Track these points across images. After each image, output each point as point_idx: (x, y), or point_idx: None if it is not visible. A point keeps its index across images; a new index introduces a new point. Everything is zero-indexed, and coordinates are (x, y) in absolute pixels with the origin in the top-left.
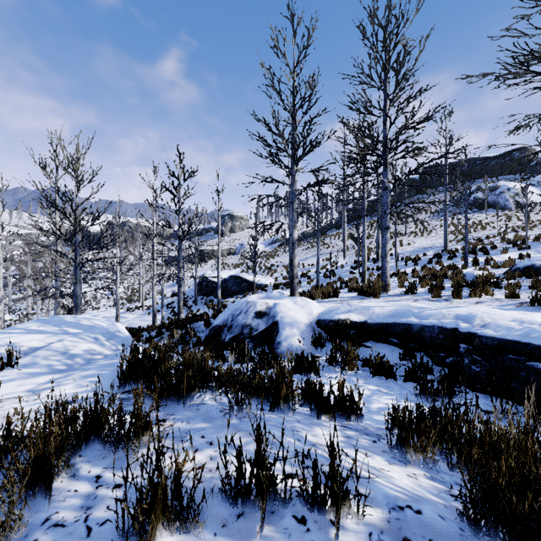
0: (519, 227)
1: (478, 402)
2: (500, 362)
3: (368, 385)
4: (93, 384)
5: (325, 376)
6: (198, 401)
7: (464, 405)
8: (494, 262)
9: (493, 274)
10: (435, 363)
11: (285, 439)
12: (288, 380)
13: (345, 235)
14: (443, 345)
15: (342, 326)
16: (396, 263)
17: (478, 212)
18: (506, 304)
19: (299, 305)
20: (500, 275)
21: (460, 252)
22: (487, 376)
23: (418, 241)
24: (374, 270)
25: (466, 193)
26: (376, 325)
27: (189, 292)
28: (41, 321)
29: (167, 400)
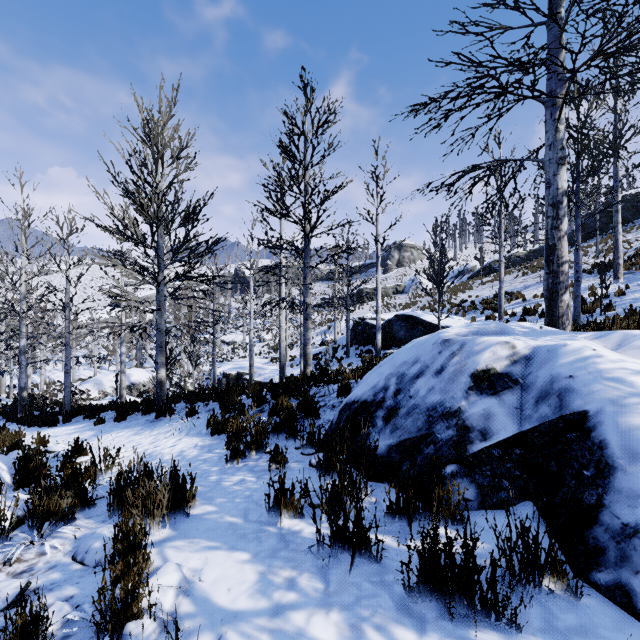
0: None
1: None
2: None
3: None
4: None
5: None
6: None
7: None
8: None
9: None
10: None
11: None
12: None
13: (618, 236)
14: None
15: None
16: None
17: None
18: None
19: None
20: None
21: None
22: None
23: None
24: None
25: None
26: None
27: (342, 340)
28: None
29: None
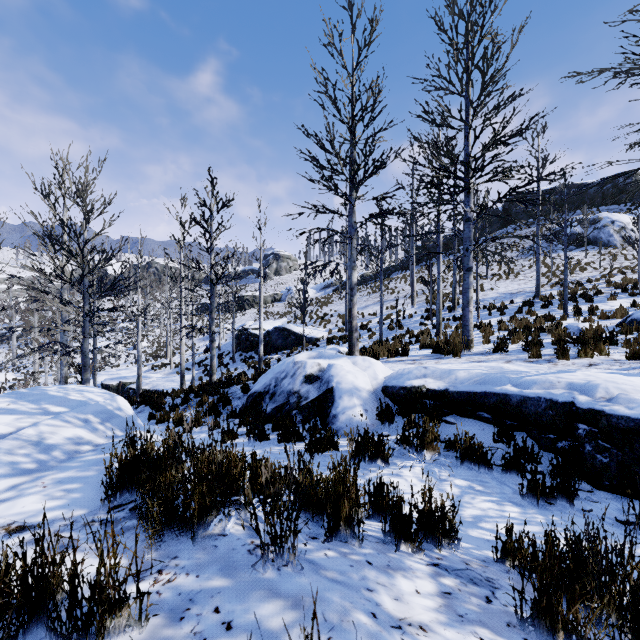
0: (627, 268)
1: (609, 507)
2: (637, 451)
3: (454, 478)
4: (69, 494)
5: (396, 464)
6: (217, 528)
7: (590, 511)
8: (601, 311)
9: (602, 326)
10: (542, 447)
11: (351, 618)
12: (352, 492)
13: (414, 278)
14: (553, 424)
15: (416, 395)
16: (477, 312)
17: (576, 250)
18: (630, 368)
19: (360, 367)
20: (613, 328)
21: (556, 299)
22: (619, 470)
23: (502, 285)
24: (450, 320)
25: (565, 227)
26: (461, 395)
27: (226, 346)
28: (15, 395)
29: (170, 529)
